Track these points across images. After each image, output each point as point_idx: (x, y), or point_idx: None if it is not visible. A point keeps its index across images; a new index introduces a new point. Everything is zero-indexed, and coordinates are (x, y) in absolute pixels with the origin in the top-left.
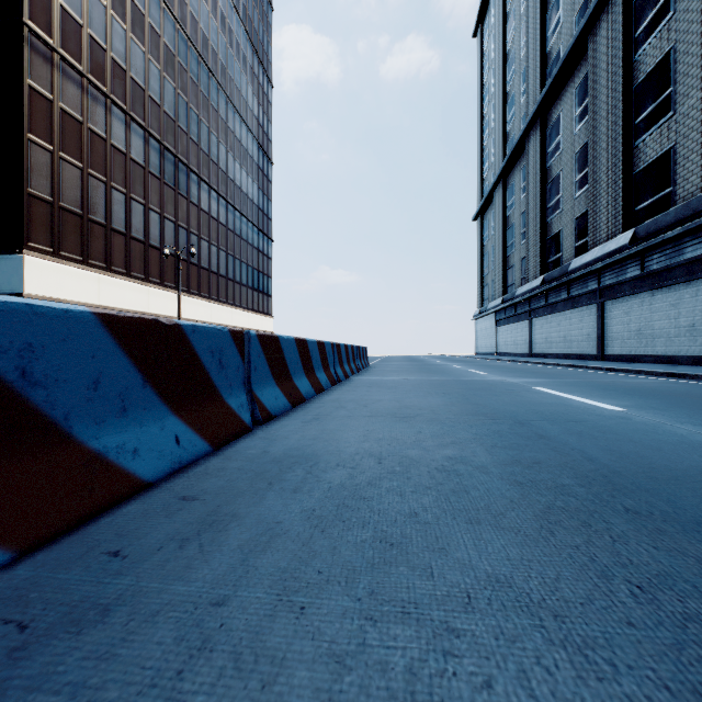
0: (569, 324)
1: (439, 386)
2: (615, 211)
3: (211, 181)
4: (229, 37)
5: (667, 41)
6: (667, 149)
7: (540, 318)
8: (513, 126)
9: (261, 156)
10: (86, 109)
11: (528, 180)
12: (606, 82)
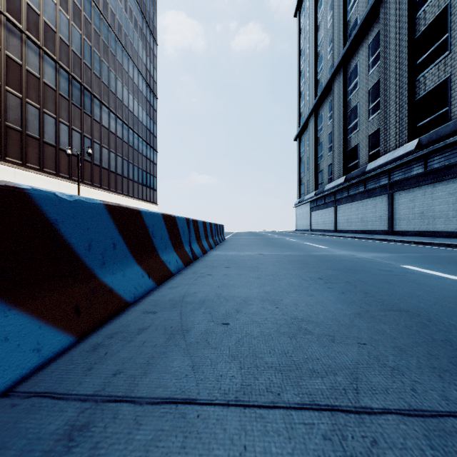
0: (365, 209)
1: (302, 265)
2: (402, 127)
3: (110, 106)
4: (124, 5)
5: None
6: (444, 79)
7: (343, 205)
8: (322, 75)
9: (148, 92)
10: (3, 39)
11: (333, 110)
12: (394, 35)
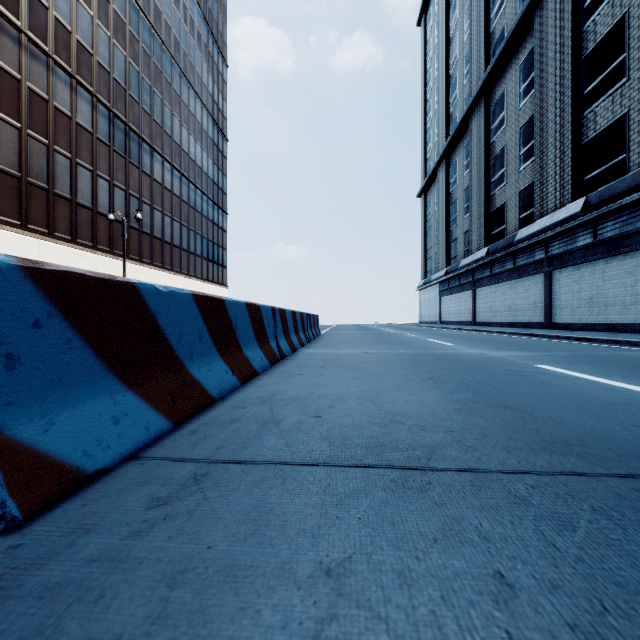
0: (515, 293)
1: (415, 365)
2: (564, 180)
3: (164, 152)
4: (184, 13)
5: (620, 7)
6: (620, 116)
7: (484, 288)
8: (456, 107)
9: (216, 132)
10: (24, 66)
11: (471, 156)
12: (553, 54)
